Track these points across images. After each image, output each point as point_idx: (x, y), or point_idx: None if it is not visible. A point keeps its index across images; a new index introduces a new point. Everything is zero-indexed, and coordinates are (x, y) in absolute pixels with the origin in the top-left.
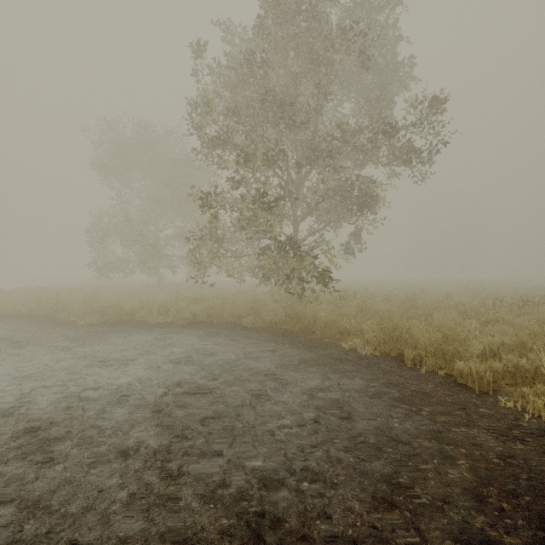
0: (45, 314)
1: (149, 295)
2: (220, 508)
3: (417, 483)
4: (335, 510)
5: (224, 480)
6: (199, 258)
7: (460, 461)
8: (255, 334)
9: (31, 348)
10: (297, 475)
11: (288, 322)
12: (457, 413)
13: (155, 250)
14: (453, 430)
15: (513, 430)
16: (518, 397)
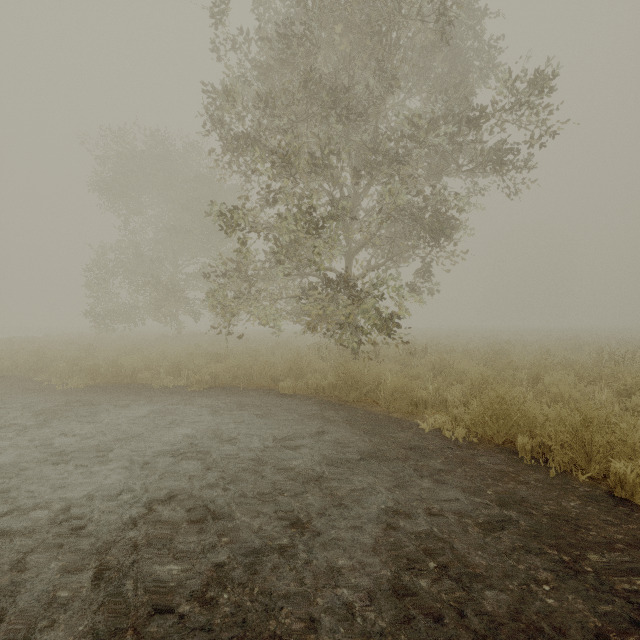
0: (20, 375)
1: (161, 348)
2: None
3: None
4: None
5: None
6: (222, 301)
7: None
8: (295, 405)
9: None
10: None
11: (340, 388)
12: None
13: (171, 292)
14: None
15: None
16: None
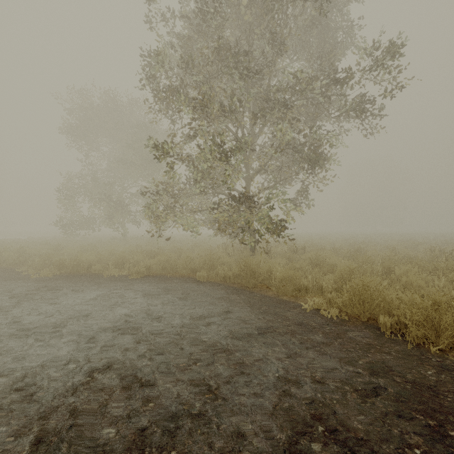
0: (6, 267)
1: (111, 247)
2: None
3: None
4: None
5: None
6: (155, 212)
7: None
8: (208, 290)
9: None
10: None
11: (242, 277)
12: None
13: (119, 206)
14: None
15: None
16: None
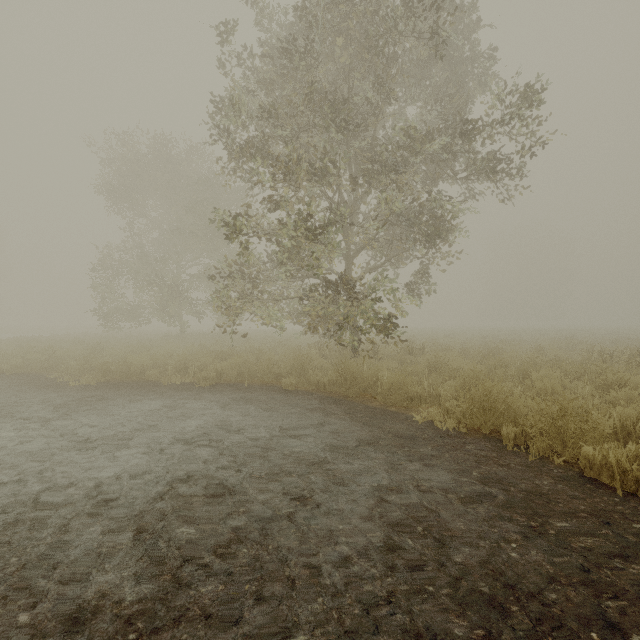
0: (33, 372)
1: (166, 347)
2: None
3: None
4: None
5: None
6: (227, 301)
7: (638, 636)
8: (297, 400)
9: None
10: None
11: (340, 384)
12: (602, 532)
13: (175, 293)
14: (606, 566)
15: None
16: None
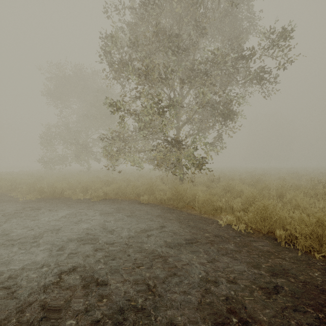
0: (2, 192)
1: (78, 178)
2: None
3: None
4: None
5: None
6: (110, 153)
7: None
8: (149, 209)
9: None
10: None
11: (174, 200)
12: None
13: (84, 148)
14: None
15: None
16: None
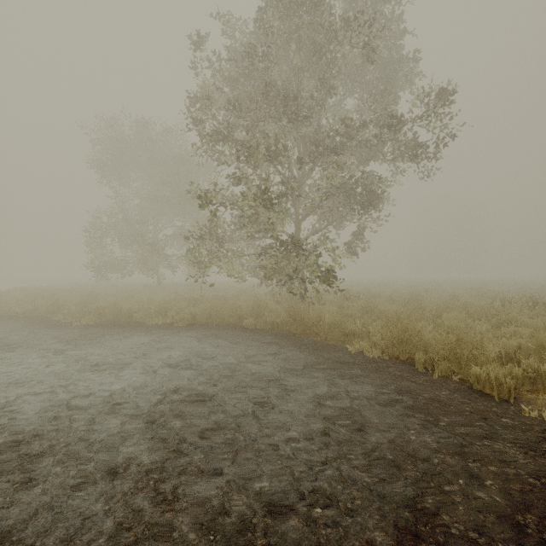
0: (40, 315)
1: (148, 295)
2: (220, 541)
3: (444, 508)
4: (353, 543)
5: (225, 505)
6: (199, 257)
7: (489, 482)
8: (256, 336)
9: (22, 351)
10: (307, 499)
11: (290, 323)
12: (478, 424)
13: (154, 250)
14: (476, 444)
15: (543, 444)
16: (541, 405)
